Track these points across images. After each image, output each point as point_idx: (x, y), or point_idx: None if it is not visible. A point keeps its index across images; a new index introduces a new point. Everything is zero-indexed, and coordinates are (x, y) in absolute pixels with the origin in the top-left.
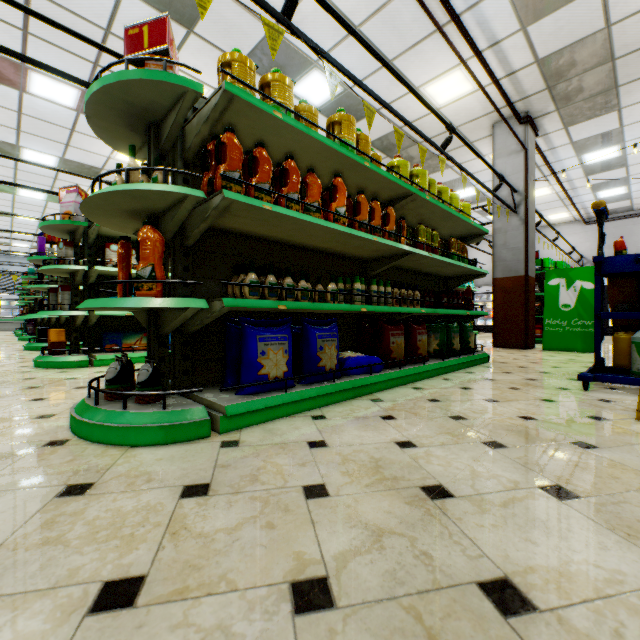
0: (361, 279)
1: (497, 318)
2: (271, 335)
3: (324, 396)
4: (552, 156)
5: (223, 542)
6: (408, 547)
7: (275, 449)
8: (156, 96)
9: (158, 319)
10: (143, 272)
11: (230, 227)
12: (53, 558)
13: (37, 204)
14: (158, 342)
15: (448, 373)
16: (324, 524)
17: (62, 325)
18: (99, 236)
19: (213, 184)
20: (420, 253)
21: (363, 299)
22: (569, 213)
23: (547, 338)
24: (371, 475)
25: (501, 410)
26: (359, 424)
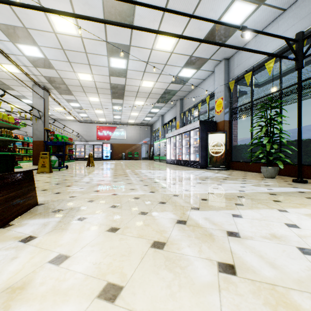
0: None
1: (34, 155)
2: None
3: None
4: (59, 100)
5: None
6: None
7: None
8: None
9: None
10: None
11: None
12: None
13: None
14: None
15: None
16: None
17: None
18: None
19: None
20: None
21: None
22: (74, 118)
23: None
24: None
25: None
26: None
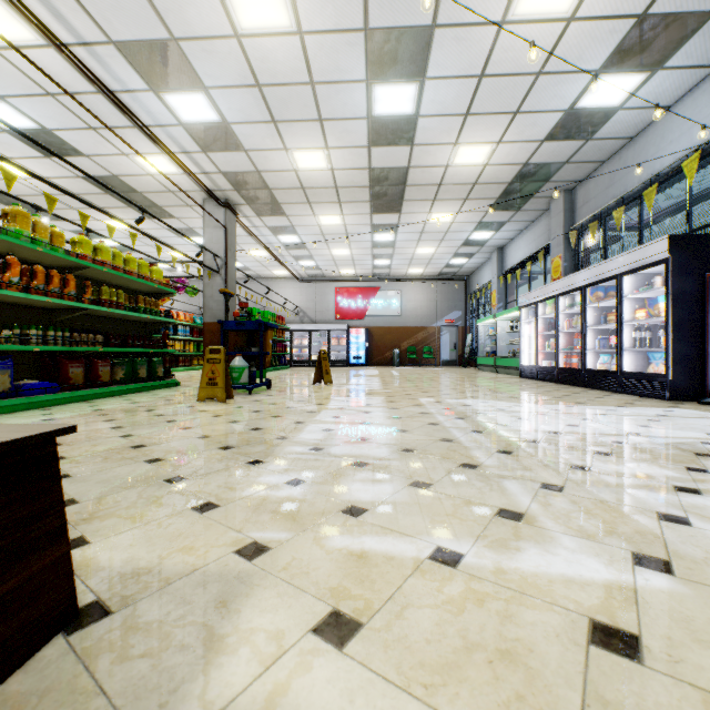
0: (39, 327)
1: None
2: None
3: None
4: (258, 231)
5: None
6: None
7: None
8: None
9: None
10: None
11: None
12: None
13: None
14: None
15: (131, 394)
16: None
17: None
18: None
19: None
20: (99, 309)
21: (41, 341)
22: (288, 272)
23: None
24: None
25: (133, 405)
26: (23, 418)
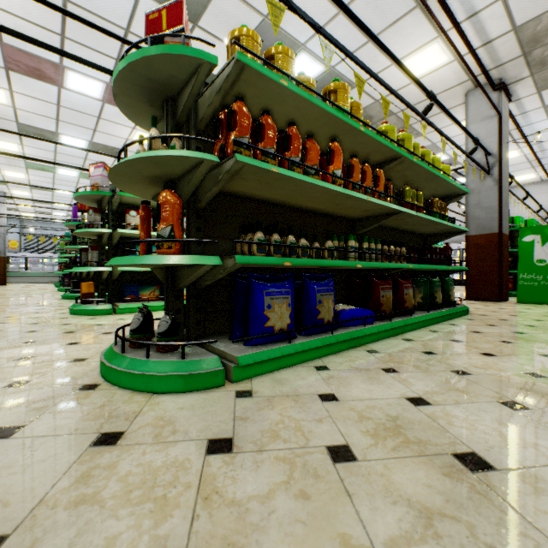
0: (354, 237)
1: (470, 273)
2: (276, 290)
3: (324, 347)
4: (523, 120)
5: (258, 514)
6: (468, 537)
7: (288, 401)
8: (174, 70)
9: (174, 275)
10: (163, 232)
11: (237, 190)
12: (90, 522)
13: (71, 180)
14: (174, 295)
15: (432, 325)
16: (361, 497)
17: (91, 278)
18: (120, 204)
19: (224, 150)
20: (408, 212)
21: (356, 256)
22: (536, 174)
23: (521, 291)
24: (394, 436)
25: (503, 365)
26: (363, 376)
